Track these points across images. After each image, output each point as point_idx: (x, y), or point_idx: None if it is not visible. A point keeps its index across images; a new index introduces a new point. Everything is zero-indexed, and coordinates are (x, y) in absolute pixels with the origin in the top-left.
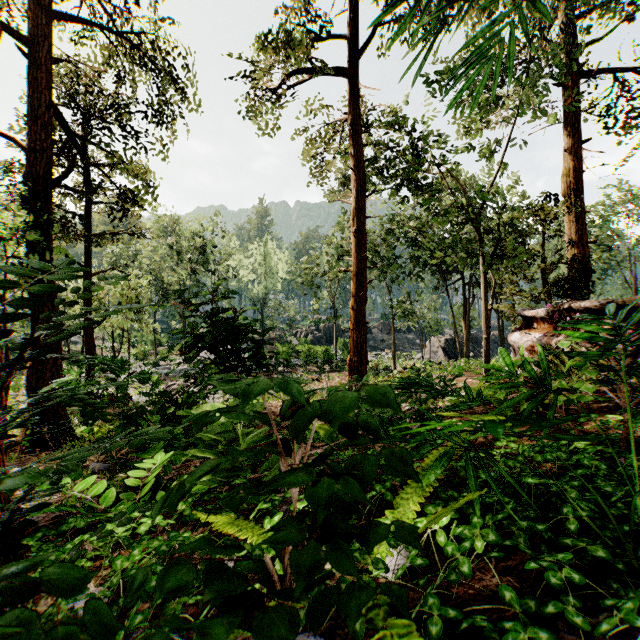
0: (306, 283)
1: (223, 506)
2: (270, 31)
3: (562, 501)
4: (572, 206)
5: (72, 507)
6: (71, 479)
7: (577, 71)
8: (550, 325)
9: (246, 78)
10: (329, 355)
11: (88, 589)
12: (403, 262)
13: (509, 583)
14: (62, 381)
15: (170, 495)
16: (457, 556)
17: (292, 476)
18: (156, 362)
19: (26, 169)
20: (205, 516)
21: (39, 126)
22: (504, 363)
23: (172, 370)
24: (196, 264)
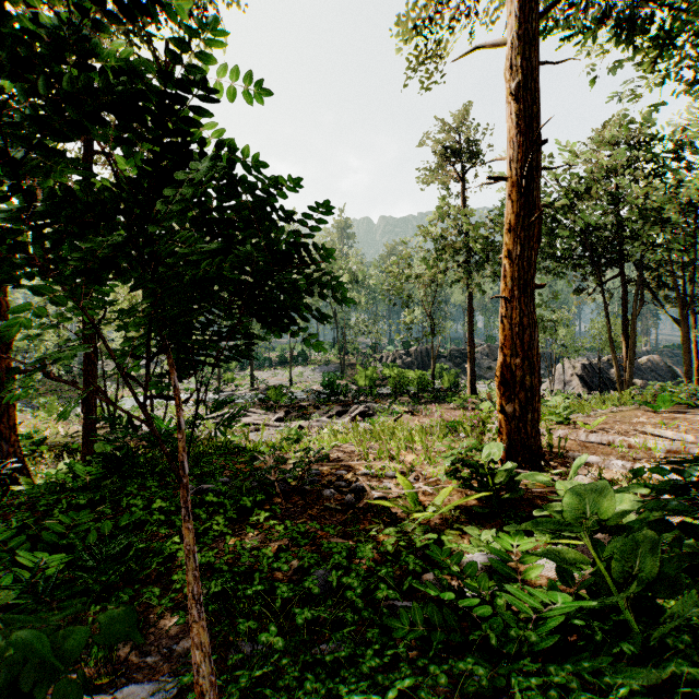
0: (394, 292)
1: None
2: None
3: None
4: None
5: None
6: None
7: None
8: None
9: None
10: (425, 382)
11: None
12: None
13: None
14: None
15: None
16: None
17: None
18: (219, 387)
19: None
20: None
21: None
22: None
23: None
24: None
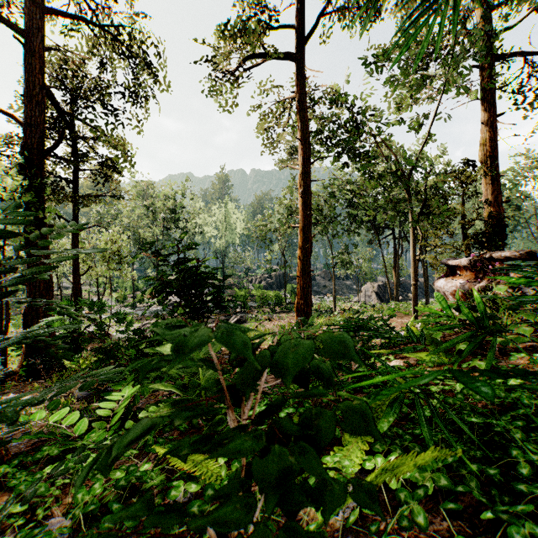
0: (260, 238)
1: (171, 455)
2: (229, 21)
3: (506, 441)
4: (488, 171)
5: (50, 434)
6: (50, 409)
7: (493, 54)
8: (472, 273)
9: (209, 62)
10: (279, 298)
11: (46, 525)
12: (342, 220)
13: (460, 527)
14: (49, 321)
15: (95, 463)
16: (411, 504)
17: (238, 440)
18: (134, 304)
19: (23, 141)
20: (163, 450)
21: (34, 104)
22: (442, 306)
23: (144, 311)
24: (168, 222)
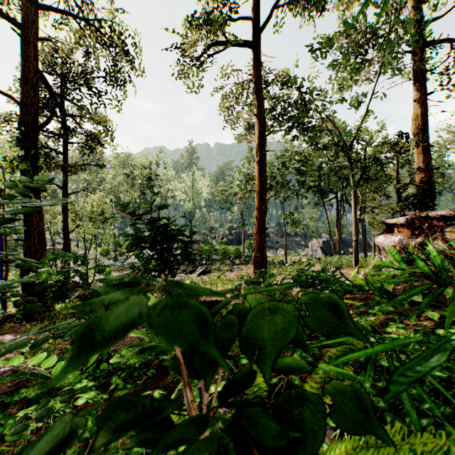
0: (222, 201)
1: None
2: (195, 13)
3: None
4: (420, 142)
5: (32, 375)
6: (32, 352)
7: (424, 41)
8: (408, 230)
9: (178, 49)
10: (239, 252)
11: None
12: (292, 185)
13: None
14: None
15: None
16: None
17: None
18: (116, 257)
19: (20, 118)
20: None
21: (29, 86)
22: (396, 259)
23: (121, 263)
24: (144, 187)
